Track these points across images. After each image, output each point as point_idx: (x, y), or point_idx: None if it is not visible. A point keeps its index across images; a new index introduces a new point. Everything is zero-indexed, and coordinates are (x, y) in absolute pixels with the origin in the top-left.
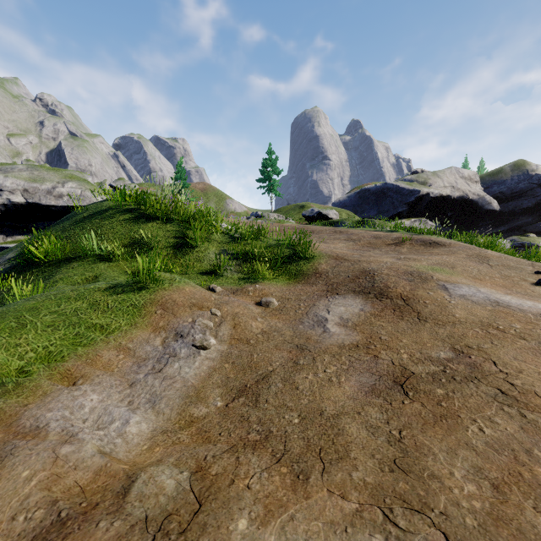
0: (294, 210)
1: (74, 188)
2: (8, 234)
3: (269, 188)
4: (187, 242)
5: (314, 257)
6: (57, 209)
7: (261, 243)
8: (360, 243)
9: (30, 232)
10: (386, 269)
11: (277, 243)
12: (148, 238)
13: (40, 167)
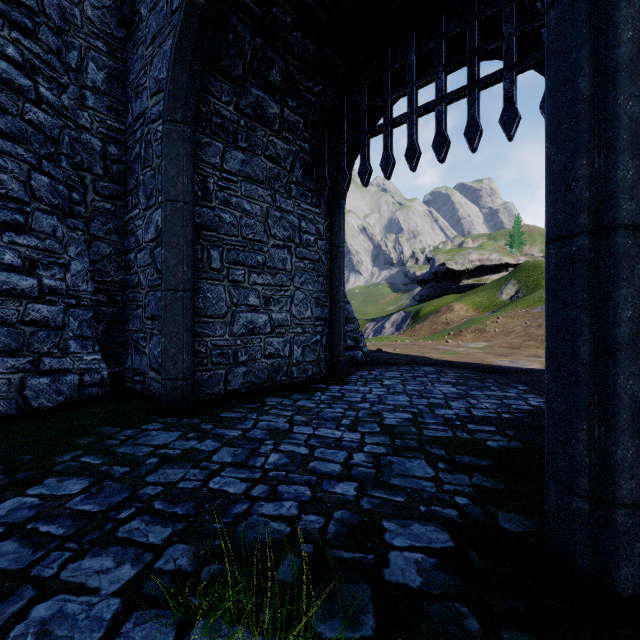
0: None
1: (496, 256)
2: (470, 278)
3: None
4: None
5: None
6: (490, 266)
7: None
8: None
9: (477, 277)
10: None
11: None
12: None
13: (477, 249)
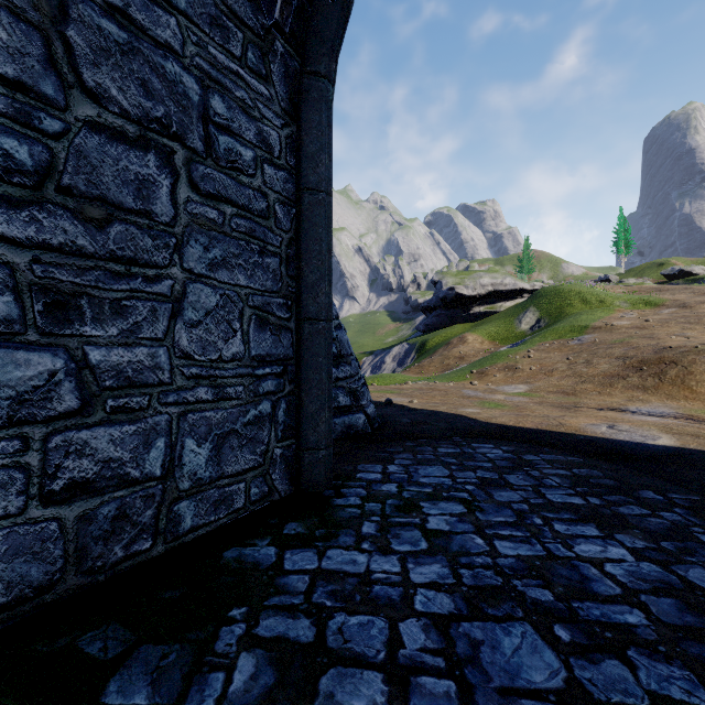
0: (651, 269)
1: (510, 281)
2: (482, 305)
3: (619, 250)
4: (604, 299)
5: (663, 301)
6: (504, 291)
7: (636, 298)
8: (697, 294)
9: (489, 304)
10: (693, 301)
11: (644, 297)
12: (588, 299)
13: (489, 272)
